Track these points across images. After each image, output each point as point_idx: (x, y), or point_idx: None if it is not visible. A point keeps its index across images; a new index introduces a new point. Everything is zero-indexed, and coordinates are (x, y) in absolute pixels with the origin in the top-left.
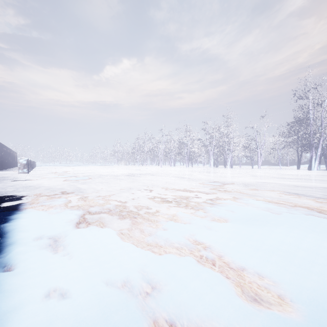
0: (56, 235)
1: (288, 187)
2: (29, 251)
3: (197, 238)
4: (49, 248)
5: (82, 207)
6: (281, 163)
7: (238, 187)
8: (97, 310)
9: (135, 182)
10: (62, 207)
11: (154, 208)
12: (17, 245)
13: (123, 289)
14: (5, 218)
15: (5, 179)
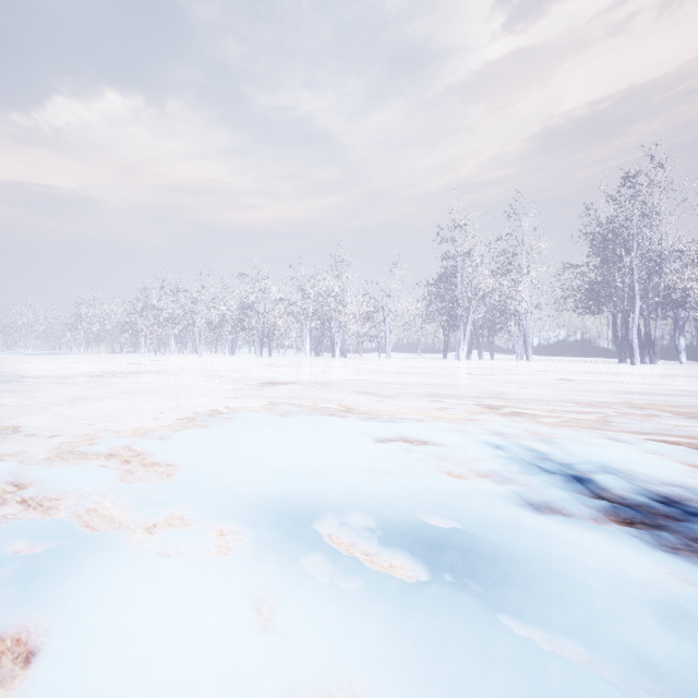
0: None
1: (374, 385)
2: None
3: (132, 446)
4: None
5: None
6: (432, 348)
7: (298, 388)
8: None
9: (103, 387)
10: None
11: (103, 424)
12: None
13: None
14: None
15: None
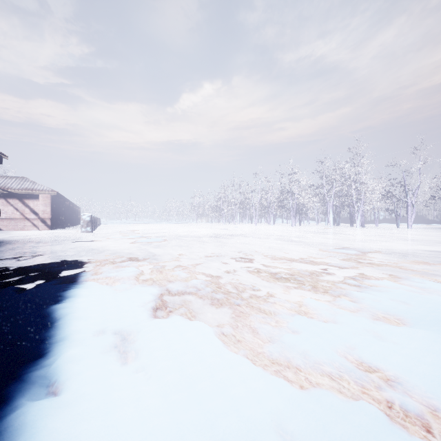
0: (125, 329)
1: None
2: (86, 357)
3: (364, 357)
4: (114, 353)
5: (157, 282)
6: None
7: (391, 258)
8: None
9: (224, 246)
10: (131, 281)
11: (263, 289)
12: (69, 344)
13: None
14: (60, 295)
15: (67, 240)
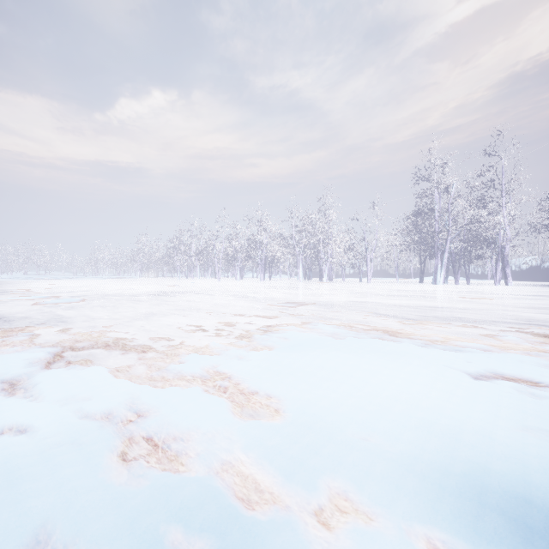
0: (14, 377)
1: (385, 307)
2: None
3: (220, 368)
4: (2, 392)
5: (60, 342)
6: (403, 274)
7: (319, 309)
8: (64, 435)
9: (163, 304)
10: (25, 343)
11: (179, 340)
12: None
13: (102, 419)
14: None
15: None
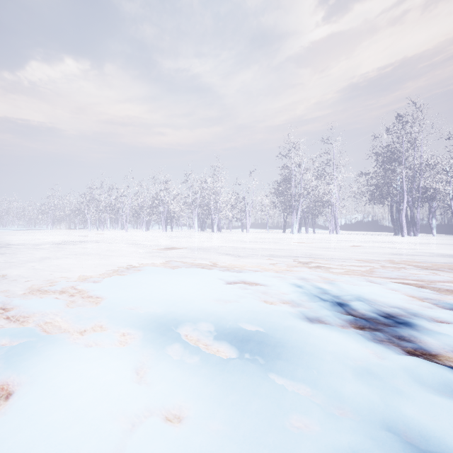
0: None
1: (235, 250)
2: None
3: (76, 286)
4: None
5: None
6: (277, 226)
7: (186, 251)
8: None
9: (61, 251)
10: None
11: (59, 273)
12: None
13: None
14: None
15: None
